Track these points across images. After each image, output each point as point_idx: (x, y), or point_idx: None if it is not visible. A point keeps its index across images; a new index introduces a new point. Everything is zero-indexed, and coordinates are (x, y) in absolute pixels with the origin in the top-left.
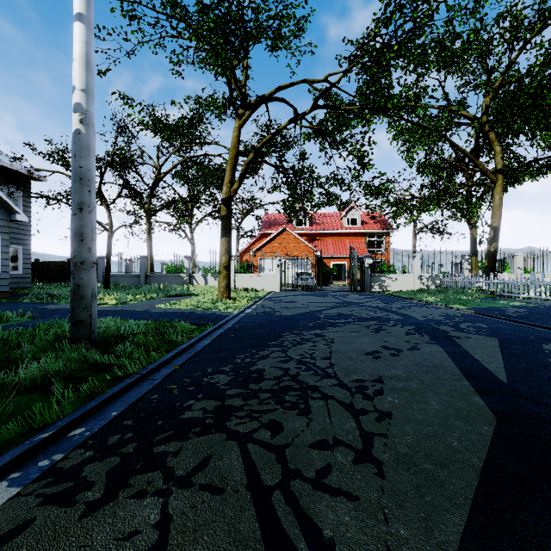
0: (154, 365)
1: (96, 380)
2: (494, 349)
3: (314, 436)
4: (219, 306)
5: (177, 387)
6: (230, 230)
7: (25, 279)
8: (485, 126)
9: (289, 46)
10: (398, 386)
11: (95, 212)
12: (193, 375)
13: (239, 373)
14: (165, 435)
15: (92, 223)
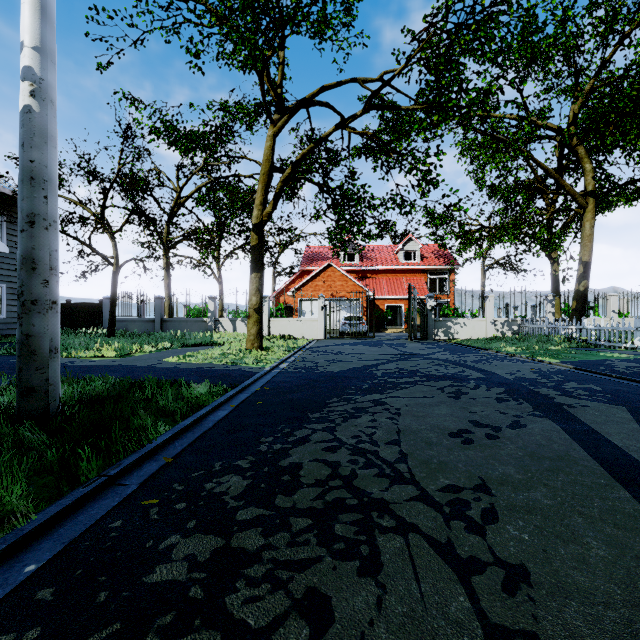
0: (133, 458)
1: (32, 489)
2: (631, 425)
3: None
4: (247, 358)
5: (159, 503)
6: (262, 263)
7: (10, 324)
8: (573, 140)
9: (336, 36)
10: (517, 500)
11: (55, 228)
12: (189, 477)
13: (262, 472)
14: (101, 636)
15: (50, 244)
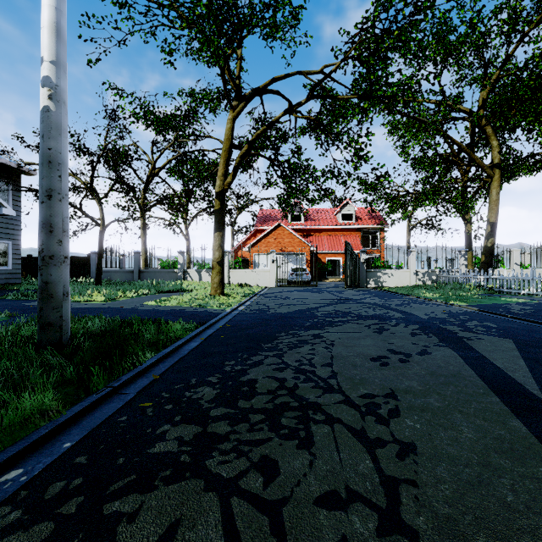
0: (130, 375)
1: (58, 396)
2: (513, 353)
3: (320, 485)
4: (211, 302)
5: (152, 405)
6: (223, 224)
7: (15, 275)
8: (482, 121)
9: (284, 36)
10: (415, 403)
11: (67, 200)
12: (173, 388)
13: (228, 385)
14: (124, 482)
15: (63, 212)
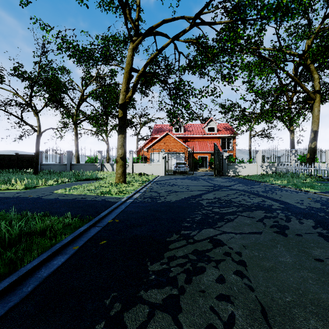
0: None
1: None
2: None
3: None
4: (113, 190)
5: None
6: (125, 129)
7: None
8: (307, 61)
9: None
10: None
11: None
12: None
13: None
14: None
15: None
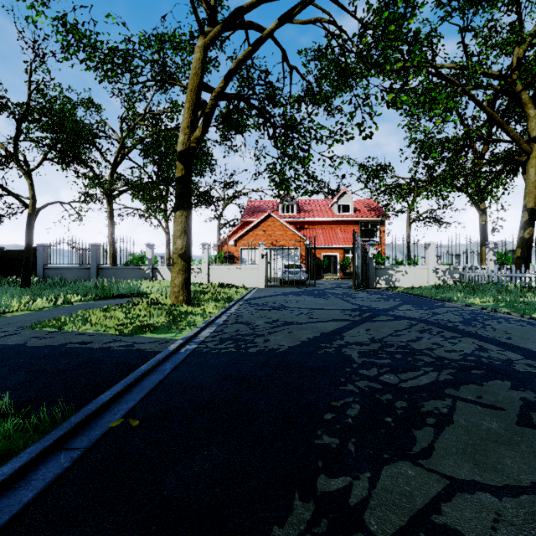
0: None
1: None
2: None
3: None
4: (159, 320)
5: None
6: (189, 199)
7: None
8: (517, 85)
9: None
10: None
11: None
12: None
13: None
14: None
15: None
